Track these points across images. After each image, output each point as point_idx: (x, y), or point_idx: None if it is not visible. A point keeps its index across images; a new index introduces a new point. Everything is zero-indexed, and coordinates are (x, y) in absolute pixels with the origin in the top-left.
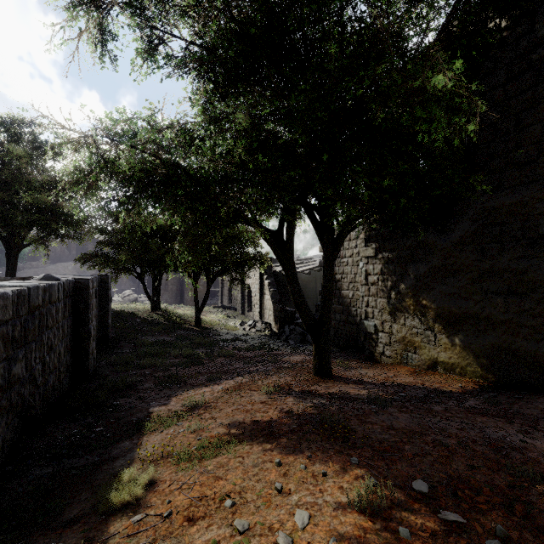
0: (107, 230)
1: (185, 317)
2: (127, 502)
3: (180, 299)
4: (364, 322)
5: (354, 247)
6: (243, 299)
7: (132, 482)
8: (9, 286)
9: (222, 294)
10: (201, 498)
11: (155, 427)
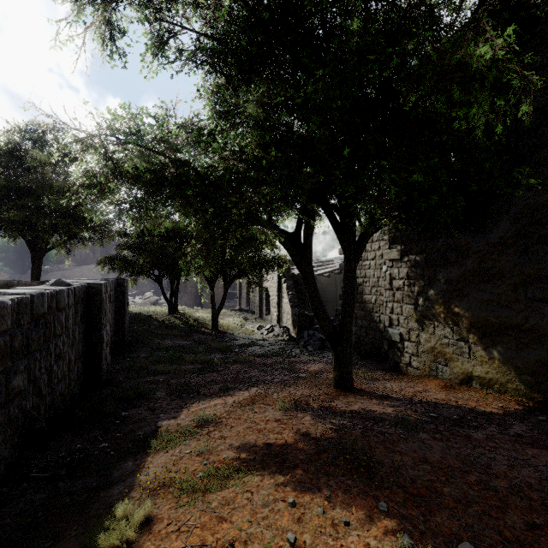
0: (126, 234)
1: (202, 320)
2: (117, 546)
3: (199, 301)
4: (388, 330)
5: (377, 249)
6: (261, 302)
7: (124, 521)
8: (12, 293)
9: (240, 297)
10: (201, 546)
11: (161, 446)
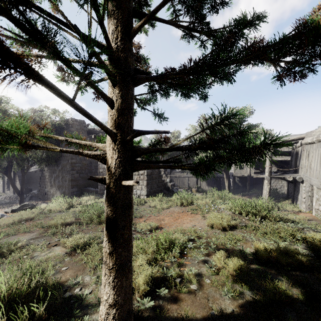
0: None
1: None
2: None
3: None
4: (45, 189)
5: None
6: (4, 184)
7: None
8: None
9: None
10: None
11: None
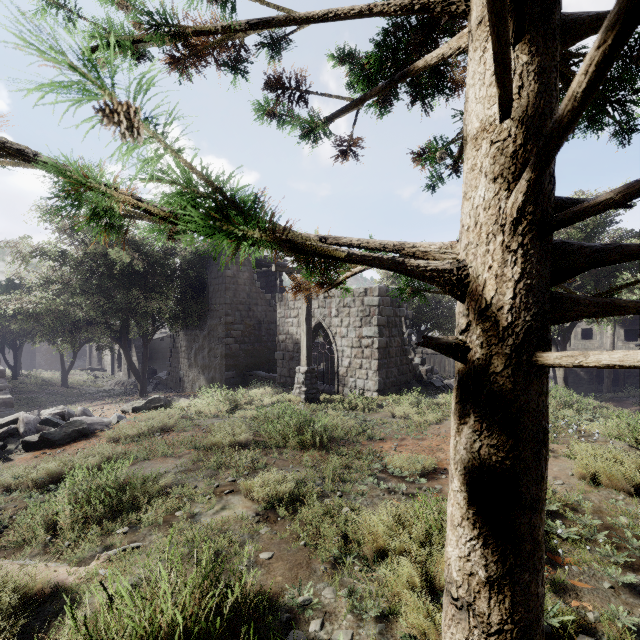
0: None
1: (50, 380)
2: None
3: (30, 363)
4: (180, 372)
5: None
6: (114, 361)
7: None
8: None
9: (90, 356)
10: None
11: None
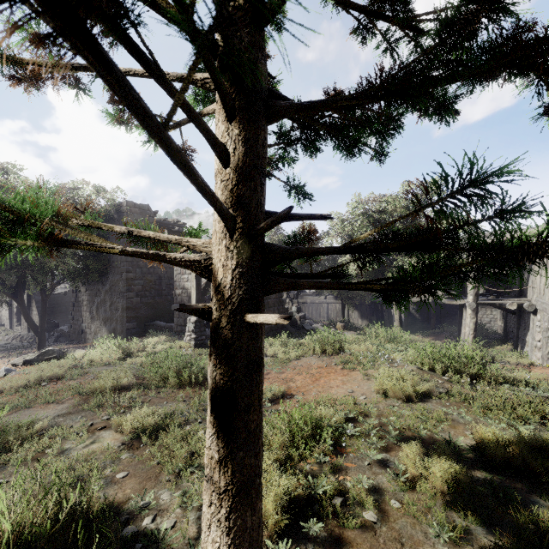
0: None
1: None
2: None
3: None
4: (82, 325)
5: None
6: (12, 315)
7: None
8: None
9: None
10: None
11: None
